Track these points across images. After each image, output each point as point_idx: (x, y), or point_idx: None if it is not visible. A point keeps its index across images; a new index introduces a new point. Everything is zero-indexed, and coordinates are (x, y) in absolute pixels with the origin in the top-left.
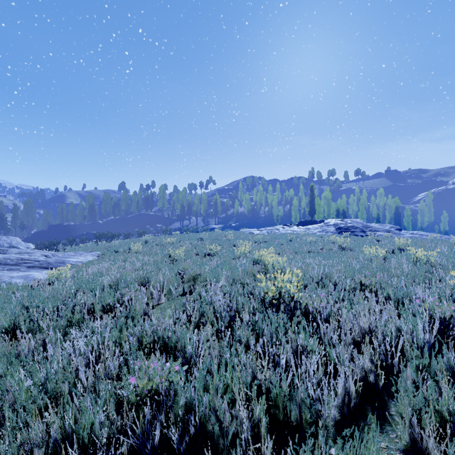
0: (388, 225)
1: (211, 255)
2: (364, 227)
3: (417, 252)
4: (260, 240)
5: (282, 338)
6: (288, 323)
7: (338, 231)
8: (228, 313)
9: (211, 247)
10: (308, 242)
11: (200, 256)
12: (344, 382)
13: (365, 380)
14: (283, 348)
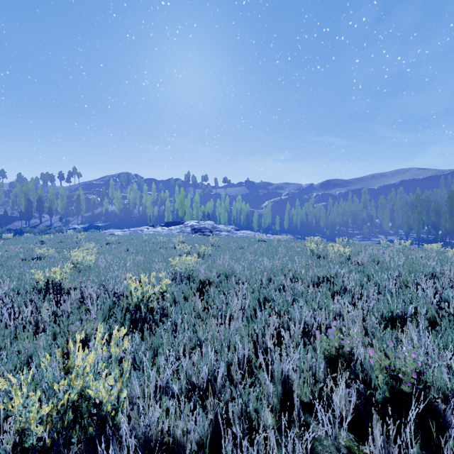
0: (231, 226)
1: (41, 259)
2: (213, 228)
3: (203, 247)
4: (114, 241)
5: (23, 306)
6: (38, 298)
7: (192, 231)
8: (3, 301)
9: (41, 250)
10: (159, 241)
11: (24, 261)
12: (37, 317)
13: (69, 318)
14: (23, 311)
